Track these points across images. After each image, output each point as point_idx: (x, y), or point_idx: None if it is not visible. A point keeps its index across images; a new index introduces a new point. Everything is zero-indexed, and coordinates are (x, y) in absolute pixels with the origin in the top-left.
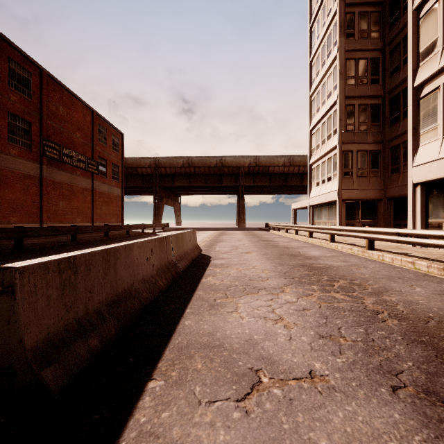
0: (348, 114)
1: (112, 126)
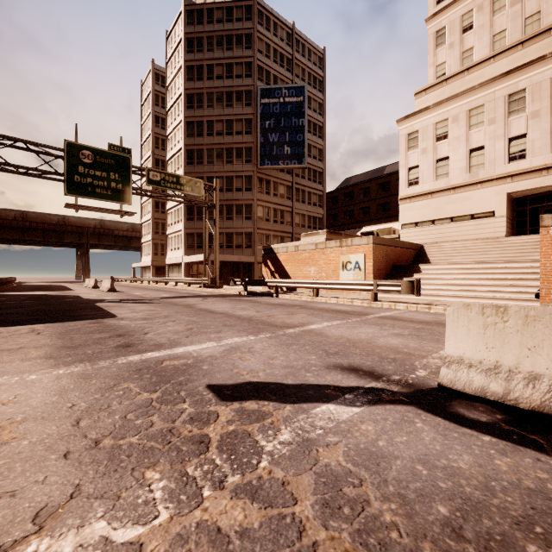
0: (156, 226)
1: None
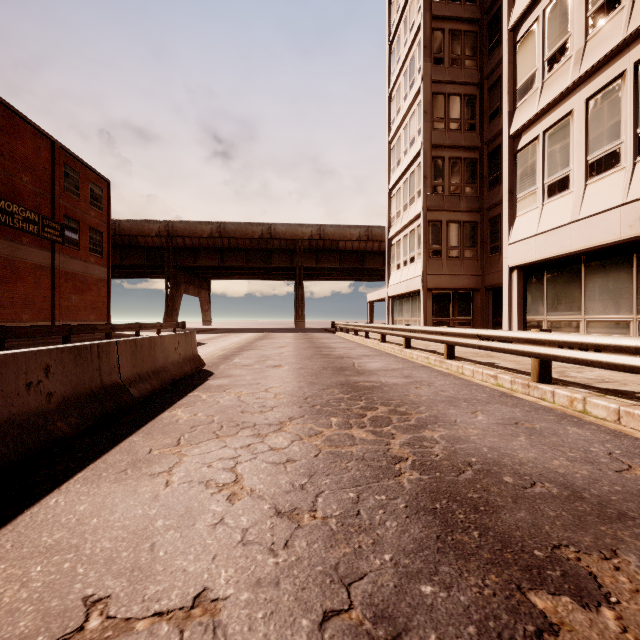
0: (436, 170)
1: (90, 169)
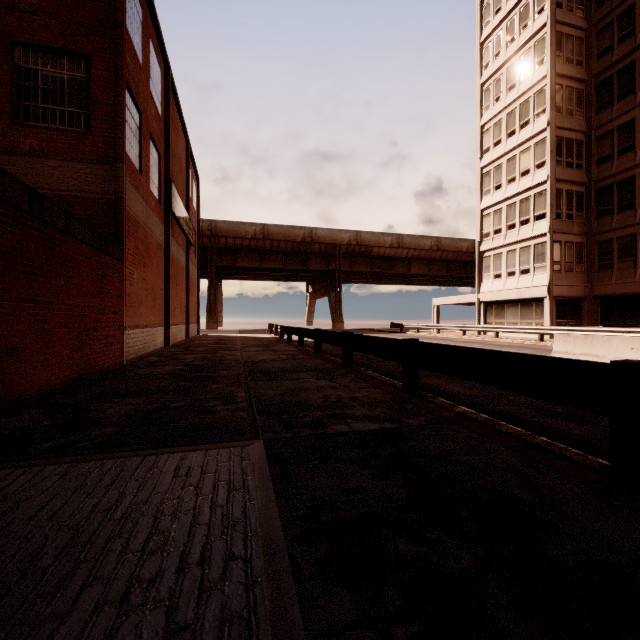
0: (557, 200)
1: (195, 168)
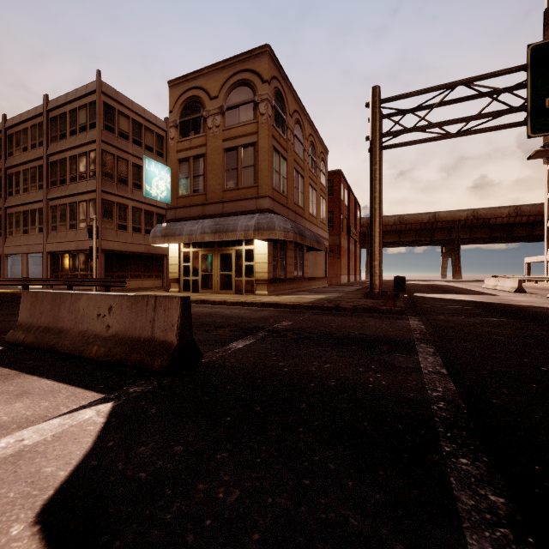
0: None
1: (358, 204)
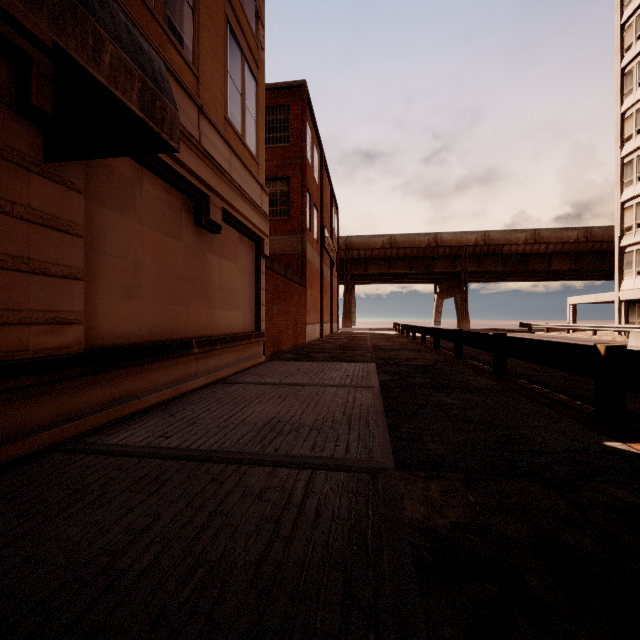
0: None
1: (336, 203)
